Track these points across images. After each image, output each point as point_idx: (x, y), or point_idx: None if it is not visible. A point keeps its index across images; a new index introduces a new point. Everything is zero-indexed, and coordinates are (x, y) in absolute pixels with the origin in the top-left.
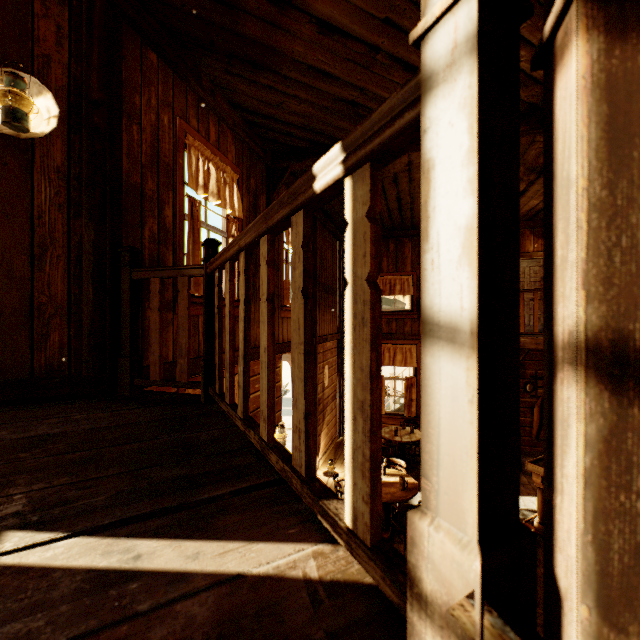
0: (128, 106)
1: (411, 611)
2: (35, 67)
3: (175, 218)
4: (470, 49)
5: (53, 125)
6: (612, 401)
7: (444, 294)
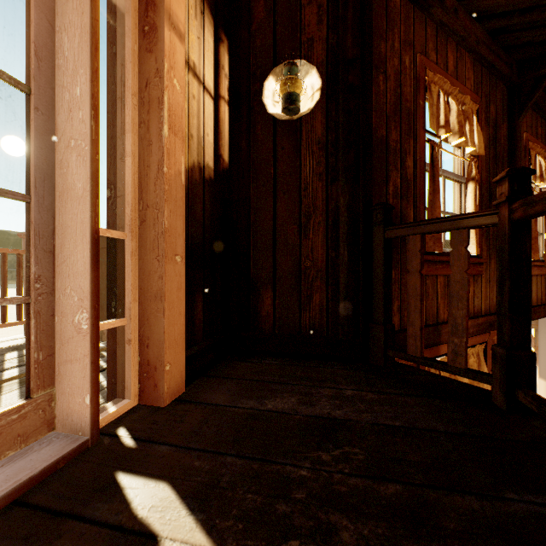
0: (375, 57)
1: None
2: (302, 54)
3: (415, 168)
4: None
5: (316, 99)
6: None
7: None
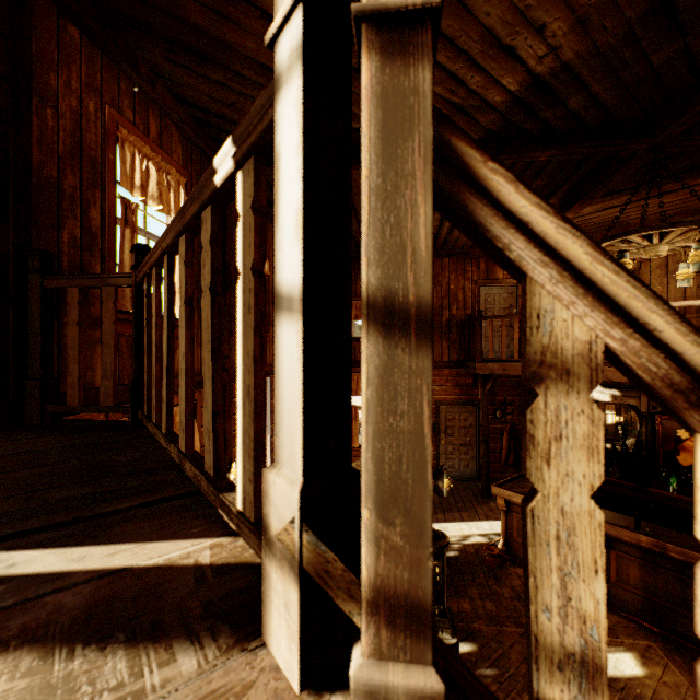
0: (40, 85)
1: (265, 557)
2: None
3: (104, 221)
4: (299, 56)
5: None
6: (385, 345)
7: (286, 269)
